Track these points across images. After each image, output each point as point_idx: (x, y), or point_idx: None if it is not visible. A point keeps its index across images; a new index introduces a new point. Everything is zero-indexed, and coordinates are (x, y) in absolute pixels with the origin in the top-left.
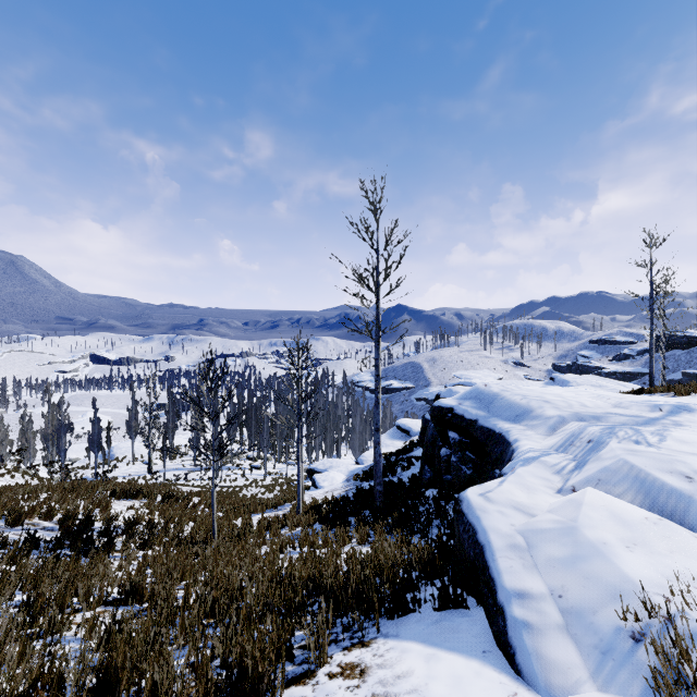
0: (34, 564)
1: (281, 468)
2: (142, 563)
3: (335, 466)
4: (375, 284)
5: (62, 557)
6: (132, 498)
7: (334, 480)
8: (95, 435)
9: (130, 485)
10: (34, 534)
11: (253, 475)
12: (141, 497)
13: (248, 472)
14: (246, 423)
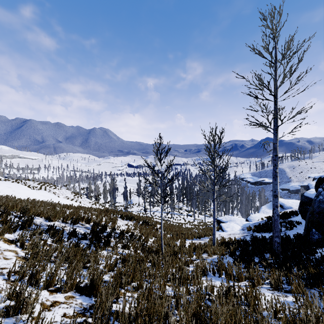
0: (68, 246)
1: (202, 218)
2: (116, 259)
3: (233, 220)
4: (275, 84)
5: (80, 245)
6: (129, 220)
7: (234, 228)
8: (125, 193)
9: (130, 214)
10: (74, 229)
11: (188, 219)
12: (132, 220)
13: (186, 217)
14: (185, 194)
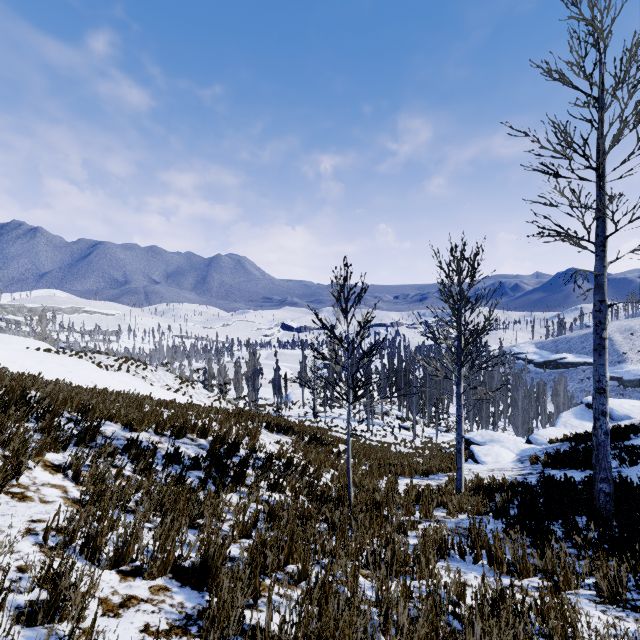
0: (163, 481)
1: (430, 433)
2: (255, 513)
3: (498, 441)
4: (600, 144)
5: (186, 480)
6: (283, 433)
7: (500, 457)
8: (276, 380)
9: (285, 421)
10: (176, 448)
11: (401, 434)
12: (290, 433)
13: (397, 430)
14: (395, 384)
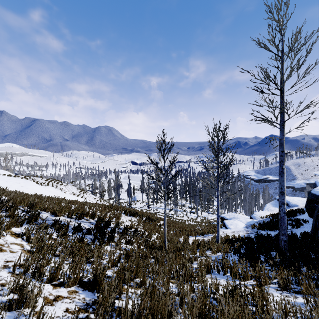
0: (73, 240)
1: (205, 215)
2: (119, 255)
3: (236, 218)
4: (282, 78)
5: (84, 239)
6: (132, 216)
7: (237, 225)
8: (129, 189)
9: (133, 210)
10: (79, 224)
11: (191, 215)
12: (136, 216)
13: (189, 214)
14: (188, 191)
